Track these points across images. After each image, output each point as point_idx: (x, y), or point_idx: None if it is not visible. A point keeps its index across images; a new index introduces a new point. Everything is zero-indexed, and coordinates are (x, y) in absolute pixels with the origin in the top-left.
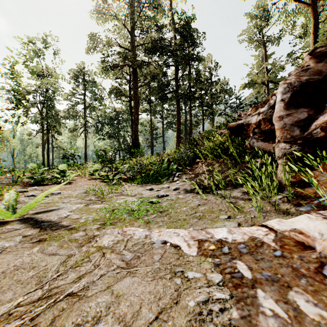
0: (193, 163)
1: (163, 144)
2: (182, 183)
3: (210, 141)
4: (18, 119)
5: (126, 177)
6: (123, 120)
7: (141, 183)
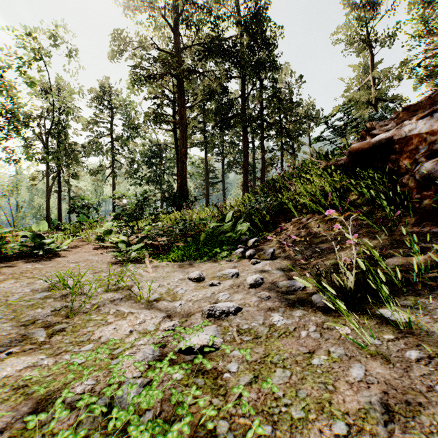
0: (277, 220)
1: (222, 192)
2: (266, 263)
3: (302, 182)
4: (8, 154)
5: (159, 243)
6: (166, 159)
7: (182, 259)
